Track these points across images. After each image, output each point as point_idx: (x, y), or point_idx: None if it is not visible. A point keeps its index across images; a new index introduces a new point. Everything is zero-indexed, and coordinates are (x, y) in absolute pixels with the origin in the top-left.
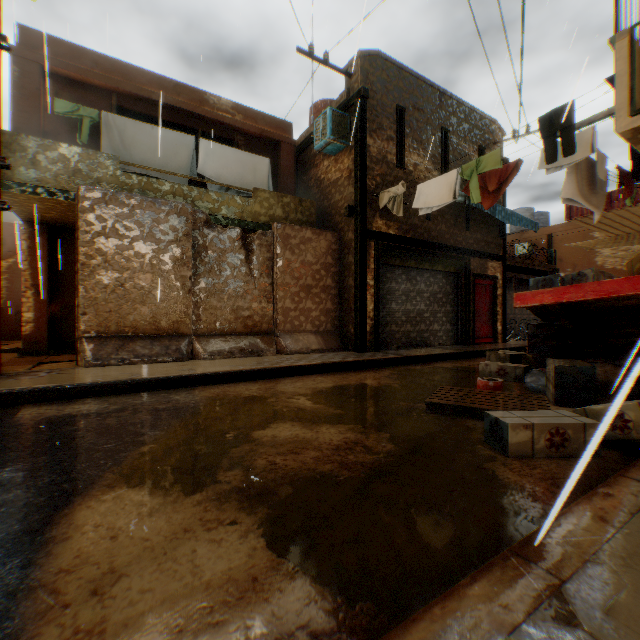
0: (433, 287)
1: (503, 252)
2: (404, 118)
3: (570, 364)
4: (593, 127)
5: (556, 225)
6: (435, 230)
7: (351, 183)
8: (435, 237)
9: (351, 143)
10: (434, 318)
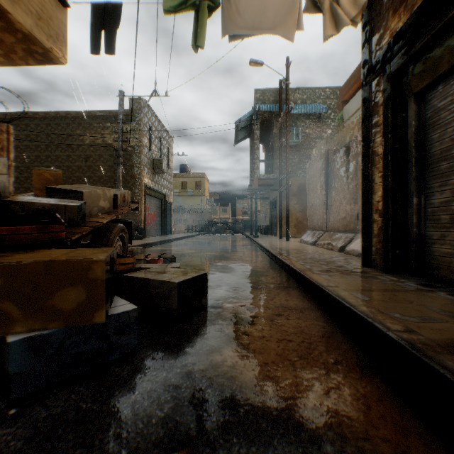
0: None
1: None
2: None
3: None
4: None
5: None
6: None
7: None
8: None
9: None
10: None
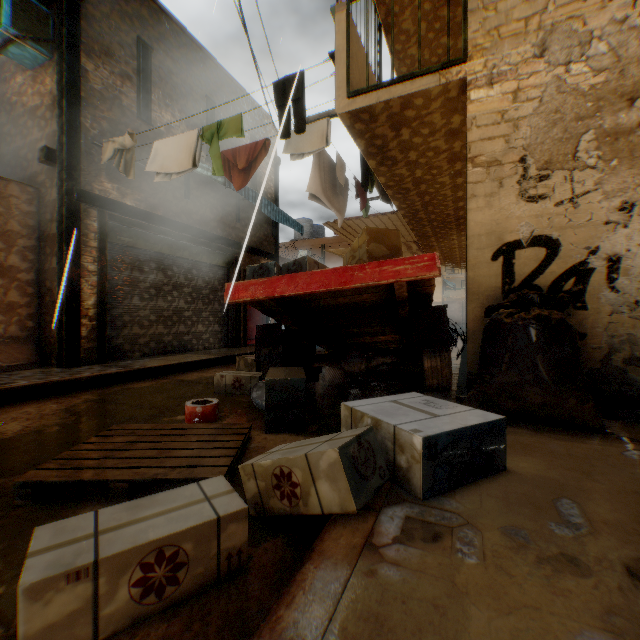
0: (197, 281)
1: (277, 251)
2: (151, 60)
3: (284, 376)
4: (329, 119)
5: (328, 238)
6: (197, 213)
7: (57, 116)
8: (197, 222)
9: (57, 57)
10: (198, 318)
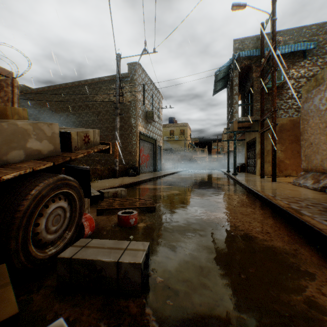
0: None
1: None
2: None
3: None
4: None
5: None
6: None
7: None
8: None
9: None
10: None
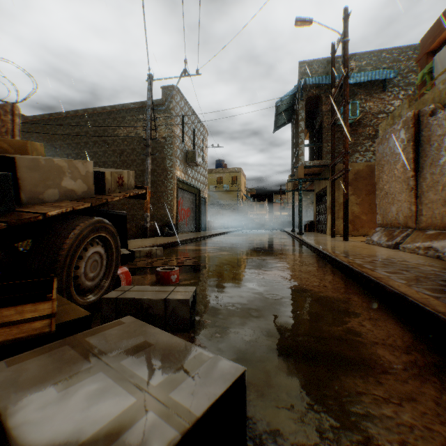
0: None
1: None
2: None
3: None
4: None
5: None
6: None
7: None
8: None
9: None
10: None
